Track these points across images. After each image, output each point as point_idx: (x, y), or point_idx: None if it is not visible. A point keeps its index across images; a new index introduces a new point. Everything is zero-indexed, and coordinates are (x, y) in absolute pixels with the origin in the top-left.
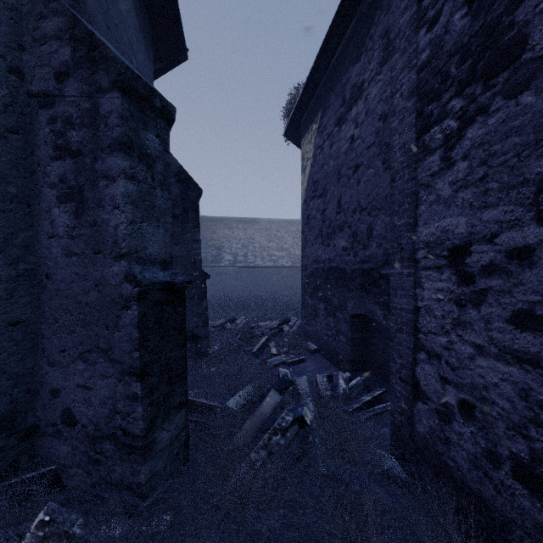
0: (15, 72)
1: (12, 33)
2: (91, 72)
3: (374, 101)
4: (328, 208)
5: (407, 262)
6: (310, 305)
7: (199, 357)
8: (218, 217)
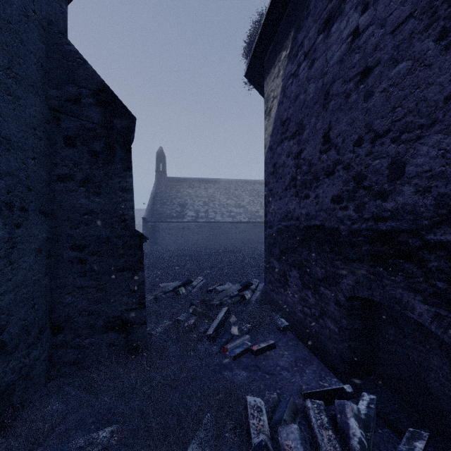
0: None
1: None
2: None
3: None
4: (306, 148)
5: None
6: (278, 269)
7: (132, 352)
8: (182, 178)
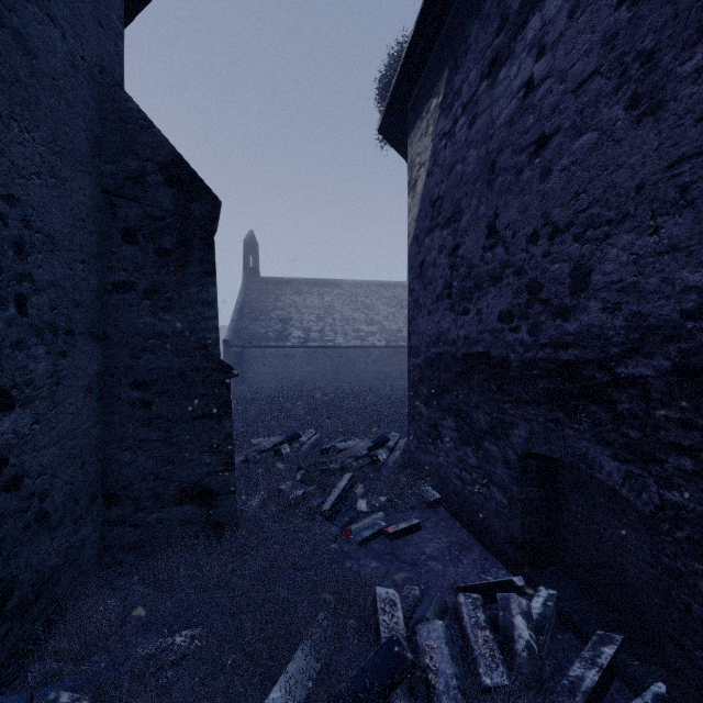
0: None
1: None
2: None
3: None
4: (465, 242)
5: None
6: (426, 417)
7: (215, 533)
8: (284, 278)
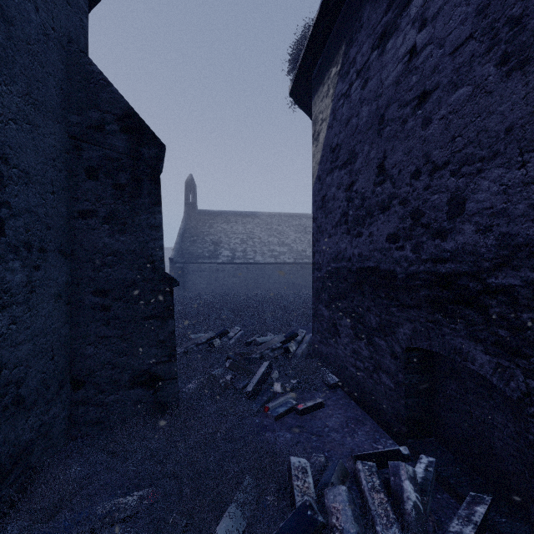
0: None
1: None
2: None
3: None
4: (359, 179)
5: None
6: (327, 317)
7: (161, 410)
8: (216, 211)
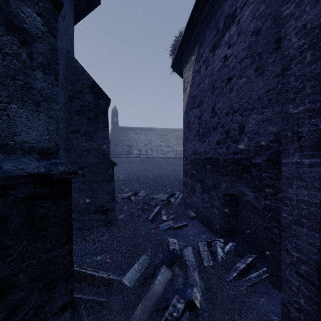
0: None
1: None
2: None
3: (247, 21)
4: (204, 114)
5: (310, 151)
6: (190, 184)
7: (108, 225)
8: (130, 127)
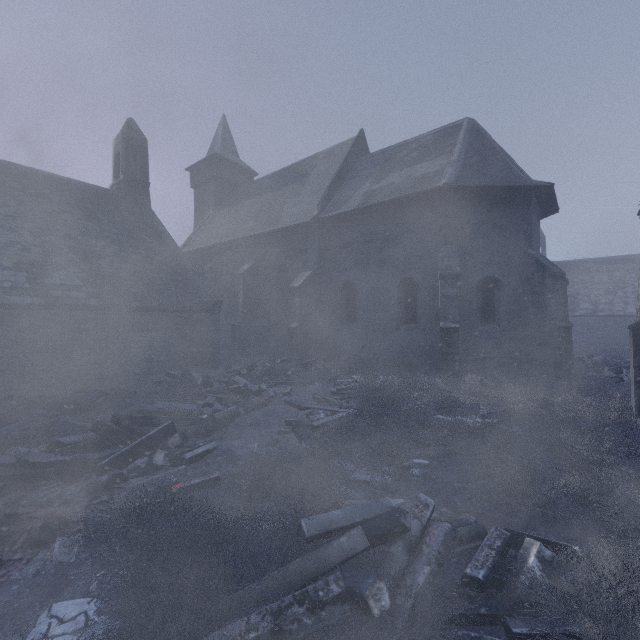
0: (518, 273)
1: (518, 264)
2: (542, 273)
3: None
4: None
5: None
6: None
7: None
8: (570, 261)
